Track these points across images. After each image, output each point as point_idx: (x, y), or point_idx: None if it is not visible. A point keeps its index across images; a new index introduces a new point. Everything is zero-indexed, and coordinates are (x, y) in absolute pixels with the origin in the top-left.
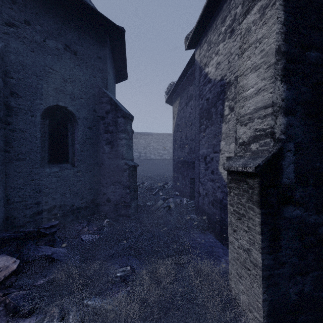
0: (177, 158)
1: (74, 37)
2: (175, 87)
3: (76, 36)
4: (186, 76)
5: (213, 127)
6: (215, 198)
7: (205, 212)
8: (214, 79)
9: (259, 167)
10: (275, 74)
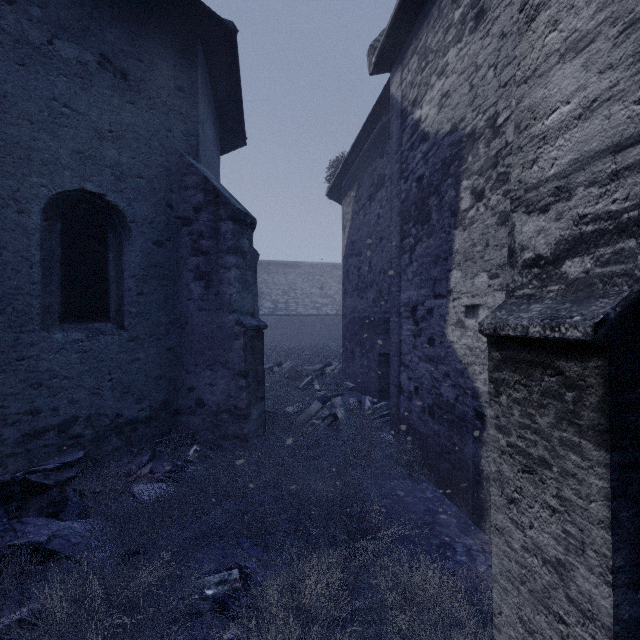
0: (352, 311)
1: (123, 38)
2: (347, 163)
3: (126, 36)
4: (371, 138)
5: (433, 241)
6: (437, 400)
7: (413, 430)
8: (435, 133)
9: (606, 326)
10: None
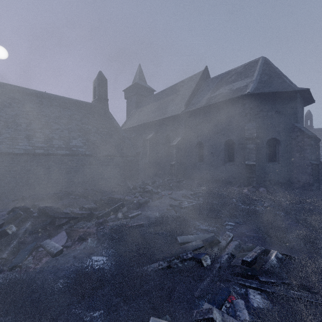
0: None
1: (279, 105)
2: None
3: (280, 104)
4: None
5: None
6: None
7: None
8: None
9: None
10: None
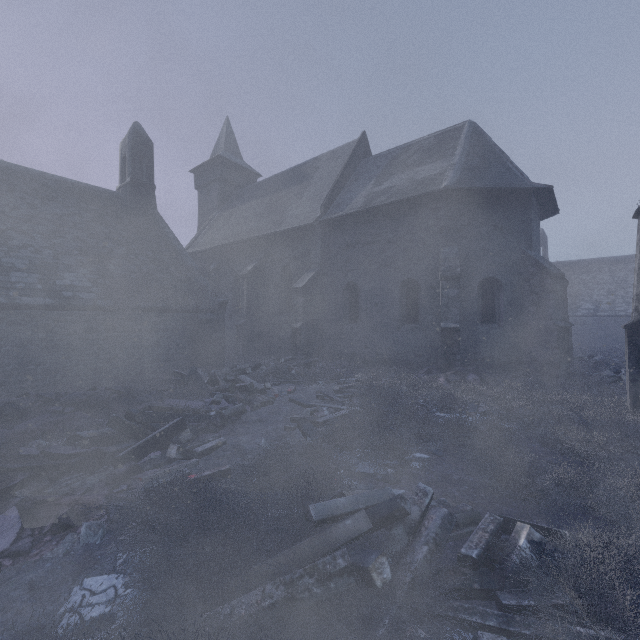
0: None
1: (500, 215)
2: None
3: (502, 213)
4: None
5: None
6: None
7: None
8: None
9: (626, 326)
10: (638, 280)
